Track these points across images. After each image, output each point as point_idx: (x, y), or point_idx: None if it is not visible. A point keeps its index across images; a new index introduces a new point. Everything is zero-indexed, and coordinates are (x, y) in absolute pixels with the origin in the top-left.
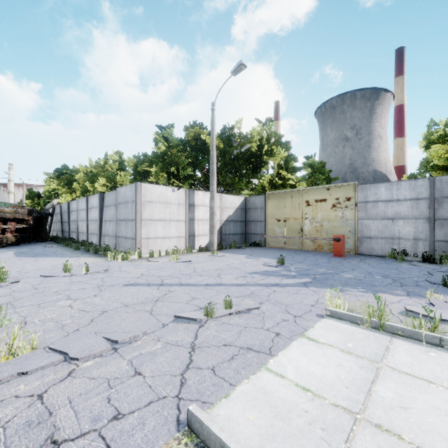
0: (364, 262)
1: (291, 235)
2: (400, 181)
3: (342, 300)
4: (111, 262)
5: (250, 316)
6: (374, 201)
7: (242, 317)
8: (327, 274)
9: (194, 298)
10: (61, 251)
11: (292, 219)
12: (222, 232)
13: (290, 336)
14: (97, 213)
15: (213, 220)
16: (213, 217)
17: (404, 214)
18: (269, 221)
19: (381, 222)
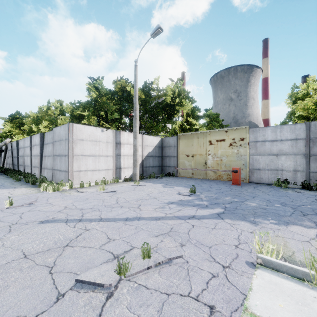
0: (258, 190)
1: (197, 167)
2: (282, 125)
3: (275, 246)
4: (43, 193)
5: (172, 269)
6: (263, 141)
7: (163, 272)
8: (234, 202)
9: (110, 240)
10: (3, 182)
11: (198, 155)
12: (143, 165)
13: (229, 313)
14: (38, 149)
15: (136, 155)
16: (136, 153)
17: (286, 151)
18: (180, 156)
19: (267, 157)
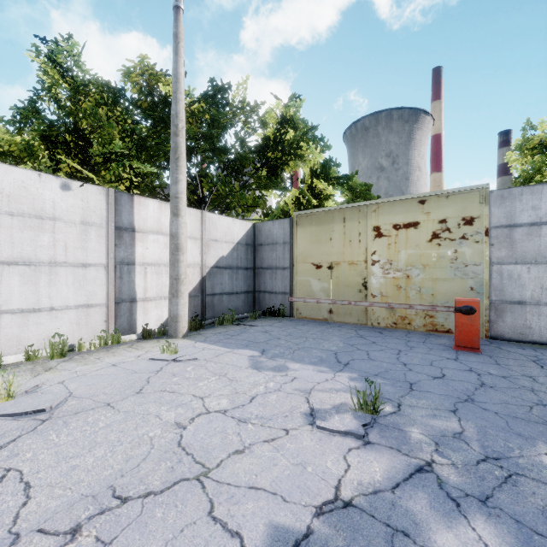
0: None
1: (343, 295)
2: None
3: None
4: None
5: None
6: (532, 225)
7: None
8: None
9: None
10: None
11: (346, 264)
12: (205, 291)
13: None
14: None
15: (178, 264)
16: (178, 257)
17: None
18: (300, 268)
19: None
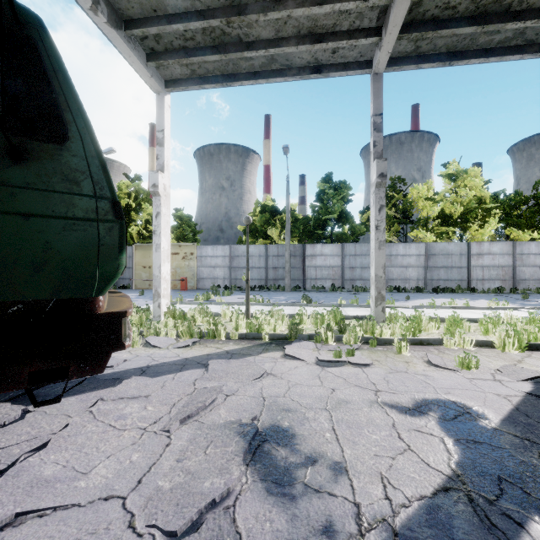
0: (194, 292)
1: None
2: (217, 245)
3: None
4: None
5: None
6: (206, 256)
7: None
8: None
9: None
10: None
11: None
12: None
13: None
14: None
15: None
16: None
17: (219, 264)
18: (137, 268)
19: (209, 269)
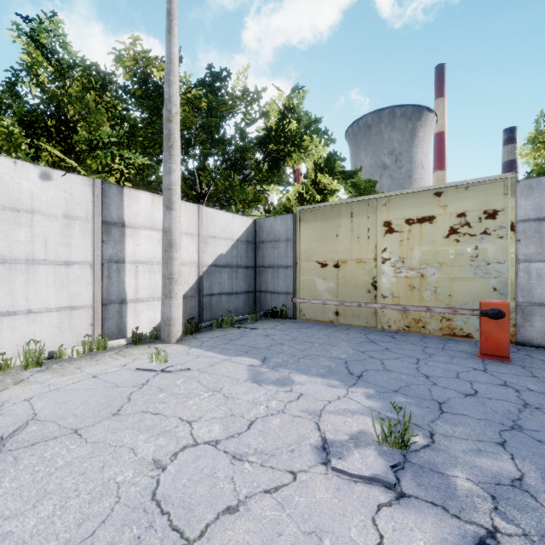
0: None
1: (351, 296)
2: None
3: None
4: None
5: None
6: None
7: None
8: None
9: None
10: None
11: (354, 262)
12: (202, 291)
13: None
14: None
15: (171, 261)
16: (171, 254)
17: None
18: (304, 267)
19: None
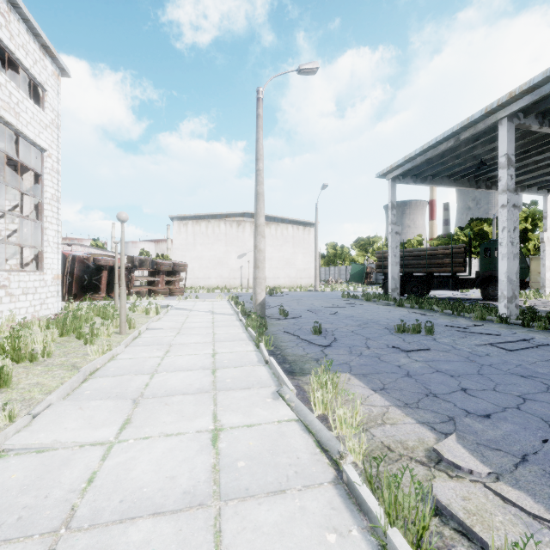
0: None
1: None
2: None
3: None
4: None
5: None
6: None
7: None
8: None
9: None
10: None
11: None
12: None
13: None
14: None
15: None
16: None
17: None
18: (533, 273)
19: None
